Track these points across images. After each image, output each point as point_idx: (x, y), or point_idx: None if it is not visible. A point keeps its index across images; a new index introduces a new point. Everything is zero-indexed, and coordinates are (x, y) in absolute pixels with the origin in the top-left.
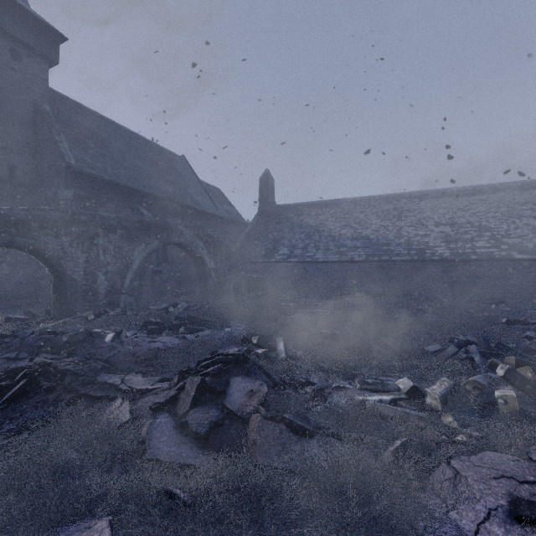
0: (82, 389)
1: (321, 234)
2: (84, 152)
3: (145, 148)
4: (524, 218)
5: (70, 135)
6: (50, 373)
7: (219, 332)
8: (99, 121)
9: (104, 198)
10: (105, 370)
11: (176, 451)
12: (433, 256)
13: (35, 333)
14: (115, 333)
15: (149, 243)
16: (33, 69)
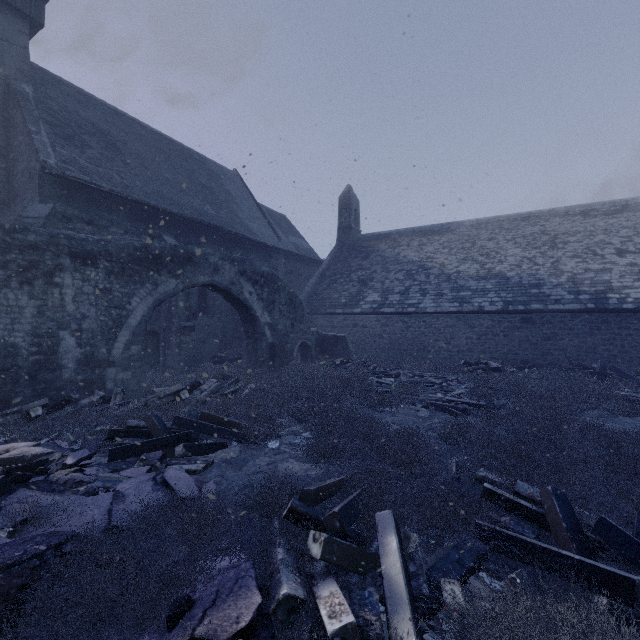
0: None
1: (428, 273)
2: (77, 151)
3: (179, 156)
4: None
5: (59, 127)
6: None
7: (254, 453)
8: (112, 115)
9: (106, 219)
10: None
11: None
12: (623, 303)
13: None
14: (2, 479)
15: (159, 283)
16: (4, 31)
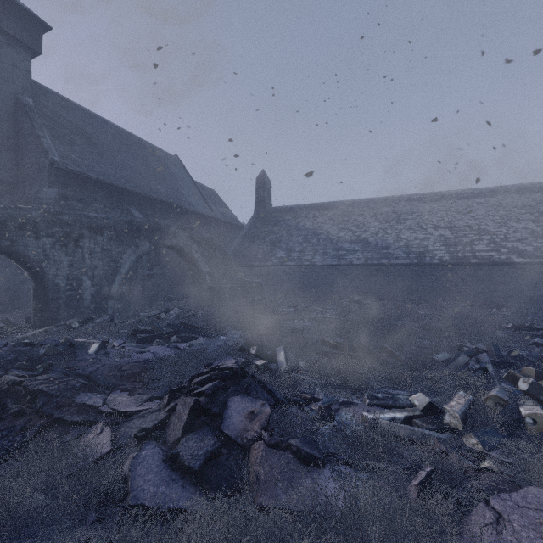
0: (56, 412)
1: (319, 237)
2: (69, 148)
3: (136, 146)
4: (523, 221)
5: (55, 130)
6: (20, 394)
7: (214, 341)
8: (86, 116)
9: (91, 198)
10: (85, 389)
11: (164, 492)
12: (433, 260)
13: (9, 345)
14: (101, 344)
15: (139, 245)
16: (14, 59)
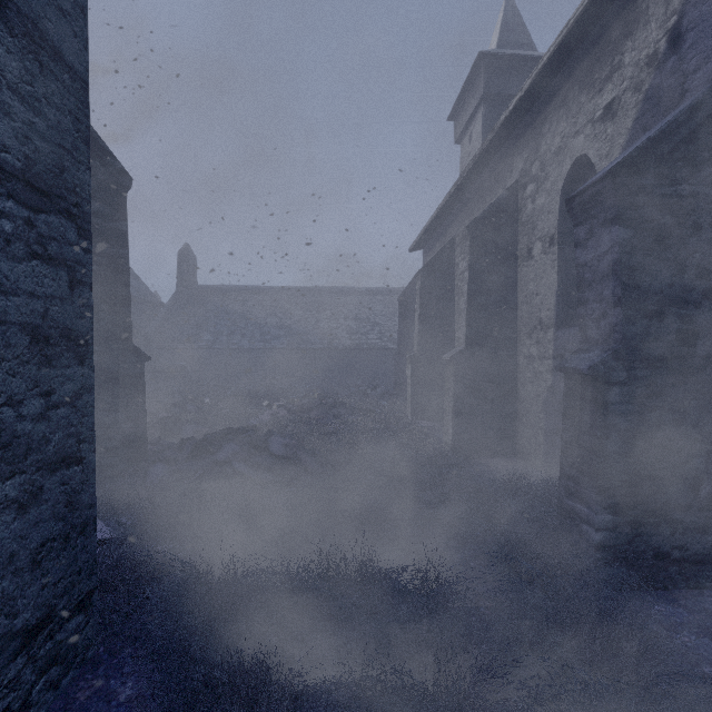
0: None
1: (247, 322)
2: None
3: None
4: None
5: None
6: None
7: None
8: None
9: None
10: None
11: None
12: (339, 345)
13: None
14: None
15: None
16: None
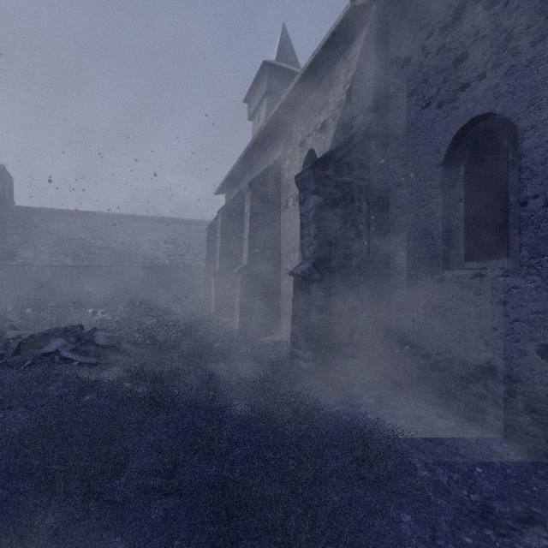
0: None
1: (71, 242)
2: None
3: None
4: None
5: None
6: None
7: None
8: None
9: None
10: None
11: None
12: (159, 264)
13: None
14: None
15: None
16: None
